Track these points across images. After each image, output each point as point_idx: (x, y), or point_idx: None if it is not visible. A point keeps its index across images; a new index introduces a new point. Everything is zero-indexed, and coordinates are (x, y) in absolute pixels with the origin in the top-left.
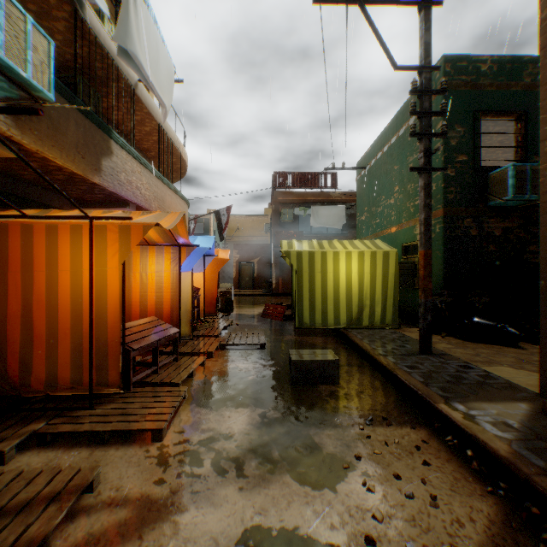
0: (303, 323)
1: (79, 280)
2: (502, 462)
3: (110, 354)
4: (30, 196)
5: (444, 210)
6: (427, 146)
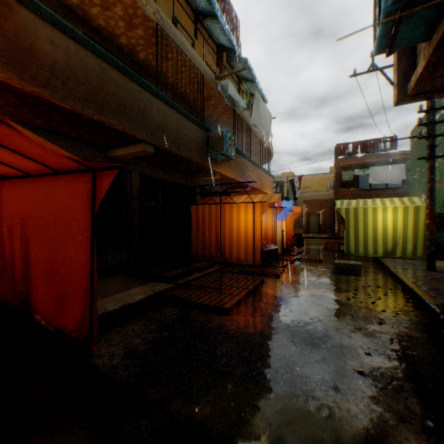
0: (350, 252)
1: (246, 224)
2: (415, 294)
3: (257, 251)
4: (212, 188)
5: None
6: (430, 143)
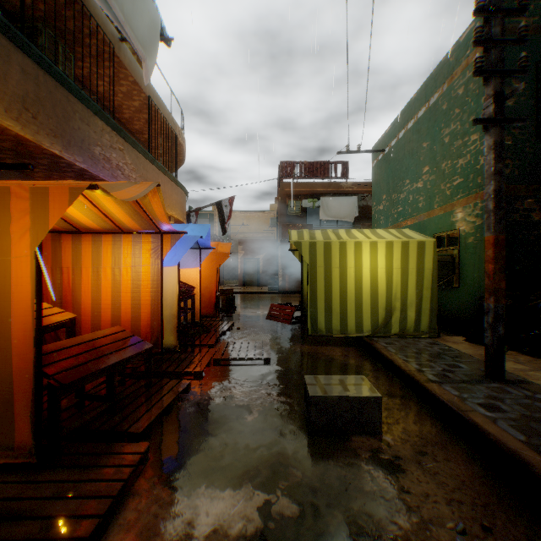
0: (317, 330)
1: None
2: None
3: (19, 396)
4: None
5: None
6: (498, 89)
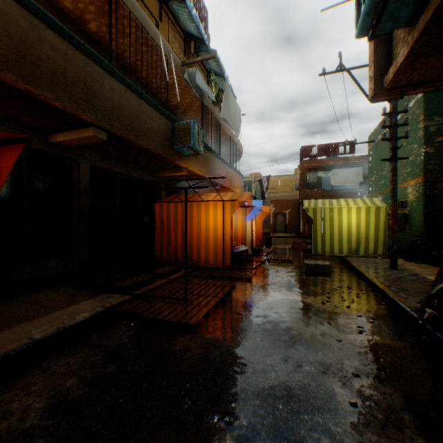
0: (317, 252)
1: (215, 224)
2: (387, 295)
3: (227, 253)
4: (179, 186)
5: (424, 177)
6: (393, 145)
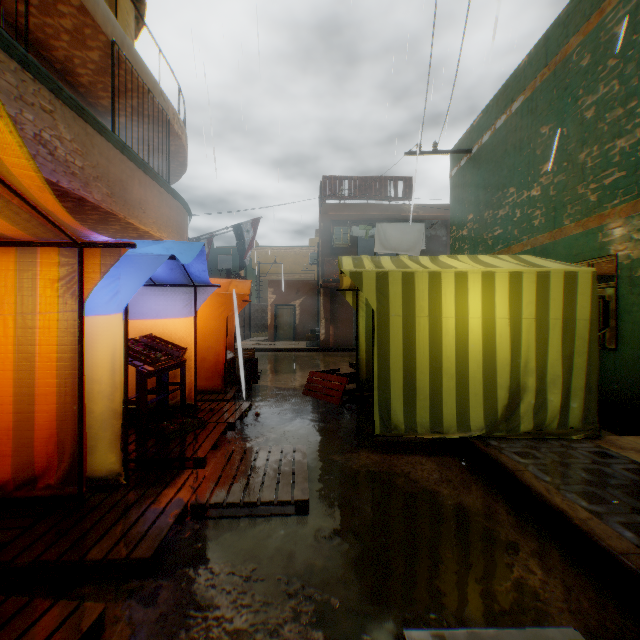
0: (391, 425)
1: None
2: None
3: None
4: None
5: None
6: None
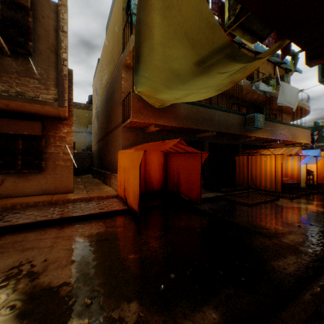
0: None
1: (270, 167)
2: None
3: (278, 183)
4: (251, 144)
5: None
6: None
